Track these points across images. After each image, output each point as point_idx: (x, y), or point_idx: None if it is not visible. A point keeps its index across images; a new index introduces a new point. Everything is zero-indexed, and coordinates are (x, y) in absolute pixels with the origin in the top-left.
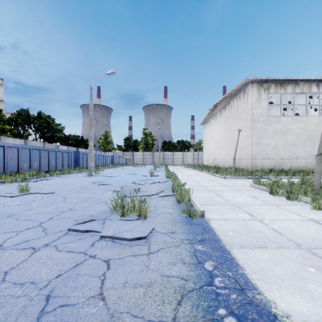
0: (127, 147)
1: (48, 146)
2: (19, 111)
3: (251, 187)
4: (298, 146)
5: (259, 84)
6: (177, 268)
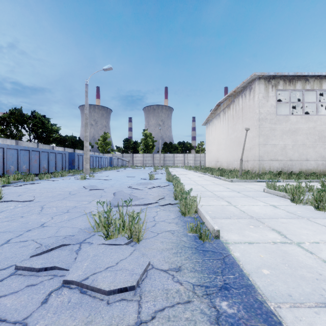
0: (126, 148)
1: (42, 147)
2: (12, 110)
3: (264, 193)
4: (308, 147)
5: (267, 81)
6: None
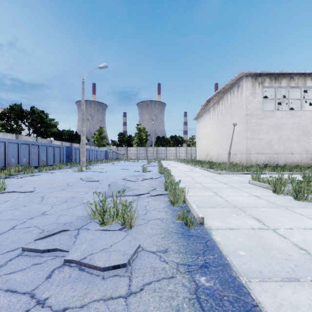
0: (121, 142)
1: (41, 141)
2: (12, 106)
3: (250, 184)
4: (293, 141)
5: (254, 78)
6: None
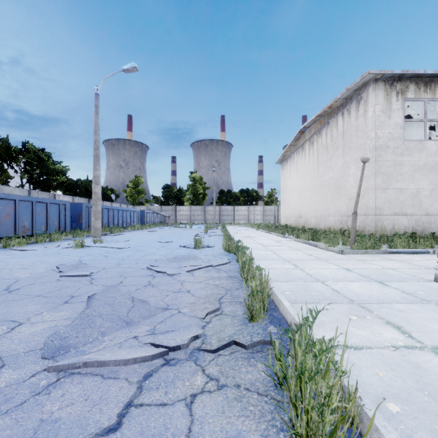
0: (167, 198)
1: (37, 195)
2: None
3: None
4: None
5: (388, 84)
6: None
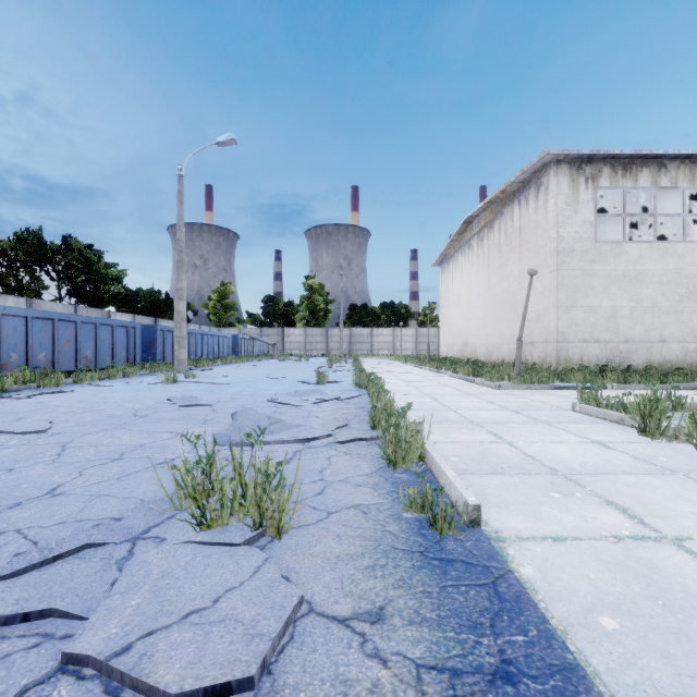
0: (270, 317)
1: (86, 314)
2: (21, 234)
3: (575, 414)
4: (665, 312)
5: (575, 167)
6: None
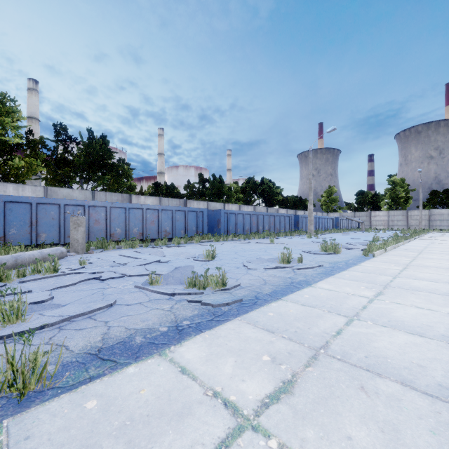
0: (361, 204)
1: (270, 210)
2: (247, 180)
3: None
4: None
5: None
6: (338, 260)
